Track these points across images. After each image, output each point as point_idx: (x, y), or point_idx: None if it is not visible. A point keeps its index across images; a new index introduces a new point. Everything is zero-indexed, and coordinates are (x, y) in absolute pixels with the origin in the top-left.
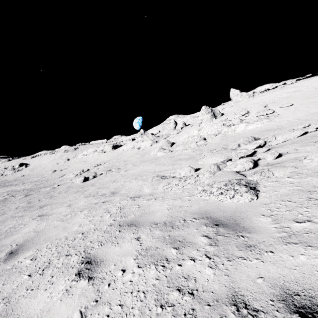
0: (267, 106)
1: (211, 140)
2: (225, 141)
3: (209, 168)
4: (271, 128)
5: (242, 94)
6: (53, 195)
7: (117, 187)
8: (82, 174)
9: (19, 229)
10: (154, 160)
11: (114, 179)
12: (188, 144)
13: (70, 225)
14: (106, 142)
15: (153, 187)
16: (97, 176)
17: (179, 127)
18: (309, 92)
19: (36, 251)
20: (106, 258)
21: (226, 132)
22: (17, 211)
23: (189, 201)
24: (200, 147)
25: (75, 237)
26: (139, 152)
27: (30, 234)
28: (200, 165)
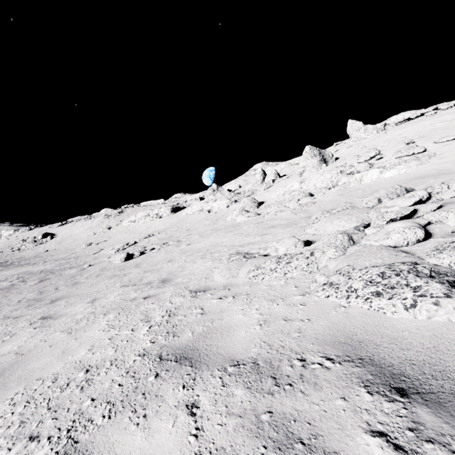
0: (411, 142)
1: (322, 197)
2: (347, 197)
3: (333, 240)
4: (427, 174)
5: (367, 127)
6: (79, 281)
7: (172, 271)
8: (126, 248)
9: None
10: (232, 228)
11: (169, 257)
12: (284, 203)
13: (76, 346)
14: (162, 203)
15: (230, 272)
16: (146, 252)
17: (269, 180)
18: None
19: None
20: None
21: (346, 184)
22: (16, 308)
23: (302, 307)
24: (306, 207)
25: (71, 380)
26: (209, 217)
27: (6, 358)
28: (311, 235)
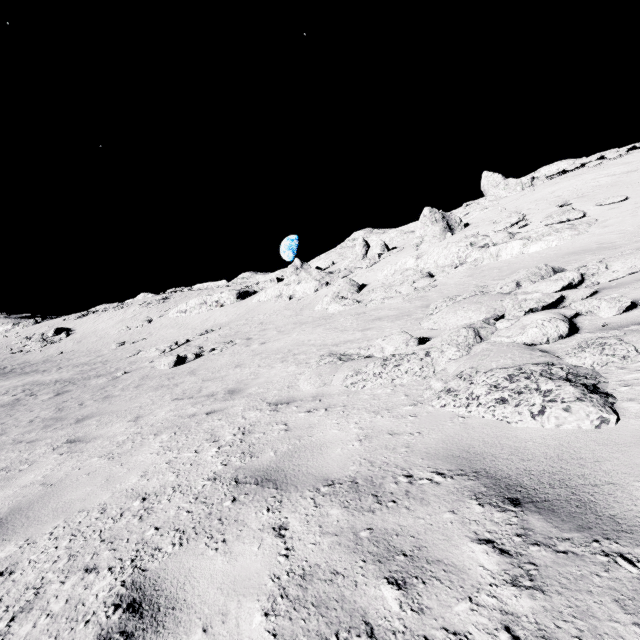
0: (566, 203)
1: (445, 278)
2: (478, 279)
3: (455, 336)
4: (584, 248)
5: (508, 182)
6: (111, 394)
7: (242, 378)
8: (174, 349)
9: (16, 474)
10: (323, 321)
11: (237, 361)
12: (394, 286)
13: (123, 472)
14: (224, 286)
15: (321, 379)
16: (204, 353)
17: (373, 254)
18: None
19: (24, 544)
20: (185, 595)
21: (478, 261)
22: (28, 429)
23: (413, 419)
24: (423, 292)
25: (124, 510)
26: (291, 306)
27: (31, 490)
28: (428, 330)
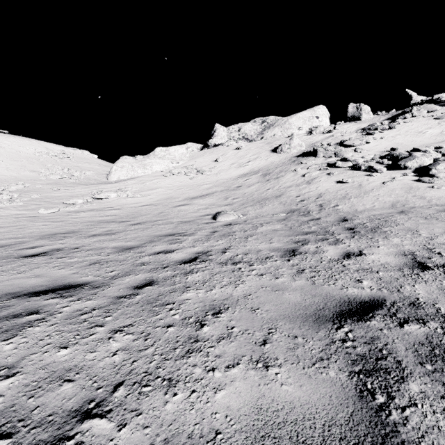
0: None
1: None
2: None
3: None
4: None
5: None
6: None
7: None
8: None
9: None
10: None
11: None
12: None
13: None
14: None
15: None
16: None
17: None
18: (12, 153)
19: None
20: None
21: None
22: None
23: None
24: None
25: None
26: None
27: None
28: None
